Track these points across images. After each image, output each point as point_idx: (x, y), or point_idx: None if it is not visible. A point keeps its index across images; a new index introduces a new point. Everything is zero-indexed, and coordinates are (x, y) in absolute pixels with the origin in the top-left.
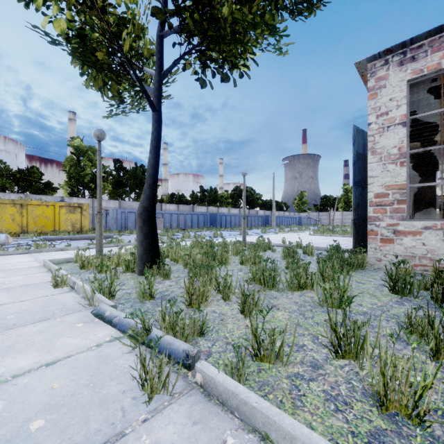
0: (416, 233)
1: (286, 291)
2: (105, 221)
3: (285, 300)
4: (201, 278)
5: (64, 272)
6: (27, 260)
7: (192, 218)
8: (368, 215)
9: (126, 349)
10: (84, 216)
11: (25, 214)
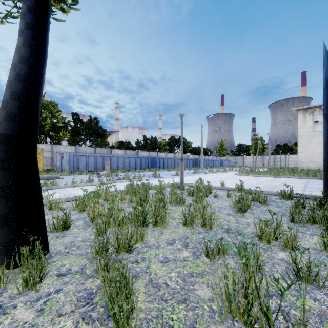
0: None
1: None
2: (60, 163)
3: None
4: None
5: None
6: None
7: (136, 160)
8: None
9: None
10: (38, 159)
11: None
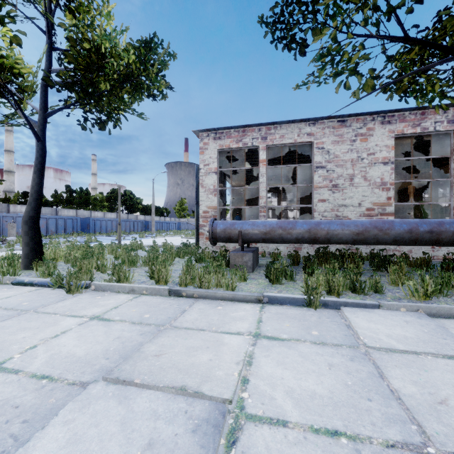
0: None
1: (142, 267)
2: None
3: (140, 270)
4: (86, 262)
5: None
6: None
7: (57, 222)
8: (200, 223)
9: (49, 290)
10: None
11: None
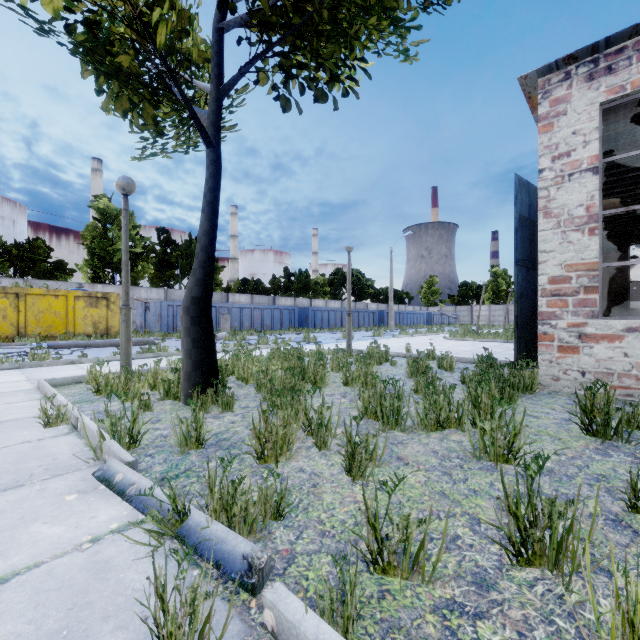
0: (614, 338)
1: (417, 430)
2: (143, 319)
3: (417, 448)
4: (281, 412)
5: (65, 401)
6: (15, 379)
7: (272, 314)
8: (539, 310)
9: (143, 547)
10: (111, 312)
11: (22, 309)
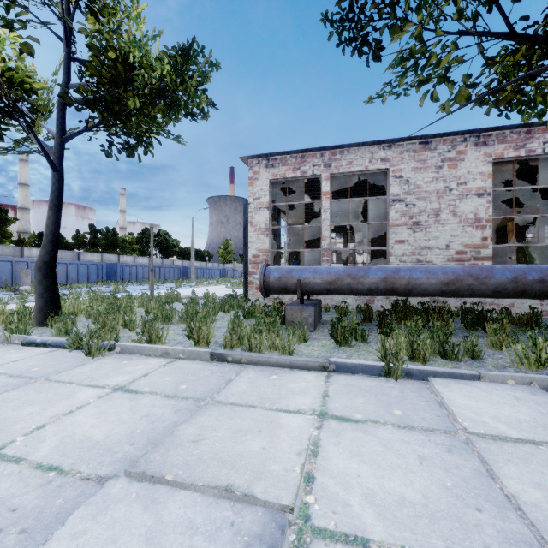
0: None
1: (178, 323)
2: None
3: (175, 327)
4: (111, 317)
5: None
6: None
7: (79, 269)
8: (249, 270)
9: (65, 352)
10: None
11: None
